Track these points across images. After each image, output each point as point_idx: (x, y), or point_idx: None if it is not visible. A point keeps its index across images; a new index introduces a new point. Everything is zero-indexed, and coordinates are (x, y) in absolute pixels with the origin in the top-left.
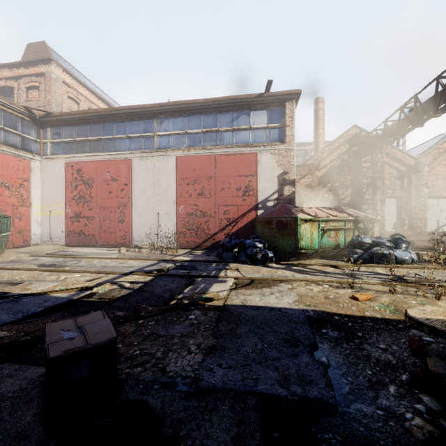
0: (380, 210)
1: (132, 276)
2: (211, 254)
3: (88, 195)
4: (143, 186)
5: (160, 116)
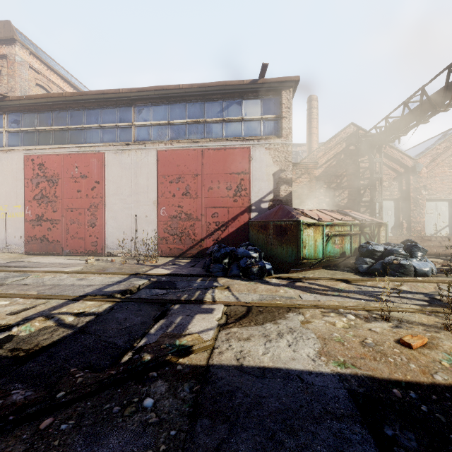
0: (378, 213)
1: (83, 302)
2: (197, 263)
3: (52, 194)
4: (119, 184)
5: (138, 103)
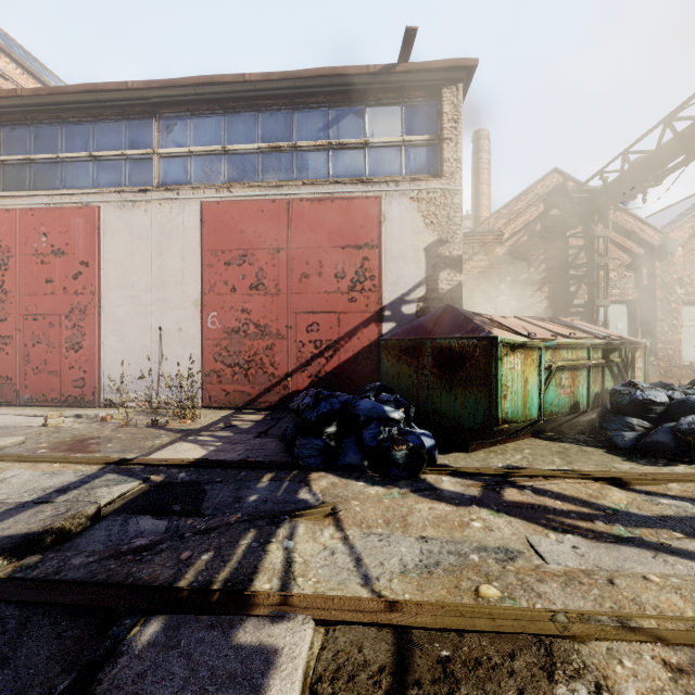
0: (603, 325)
1: None
2: (275, 425)
3: None
4: (127, 267)
5: (166, 111)
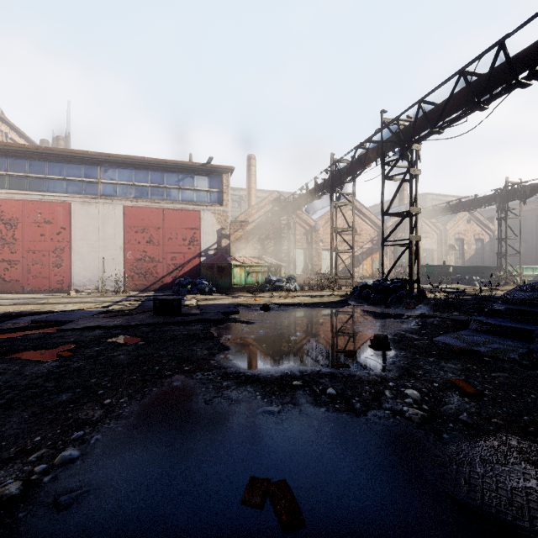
0: (292, 258)
1: (125, 302)
2: (163, 293)
3: (11, 237)
4: (86, 231)
5: (105, 164)
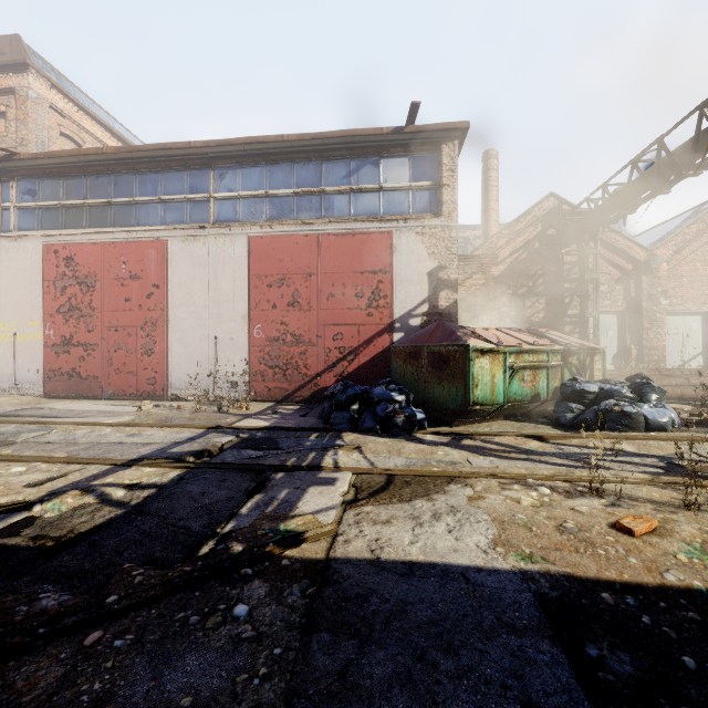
0: (592, 333)
1: (138, 469)
2: (310, 411)
3: (87, 305)
4: (189, 289)
5: (220, 163)
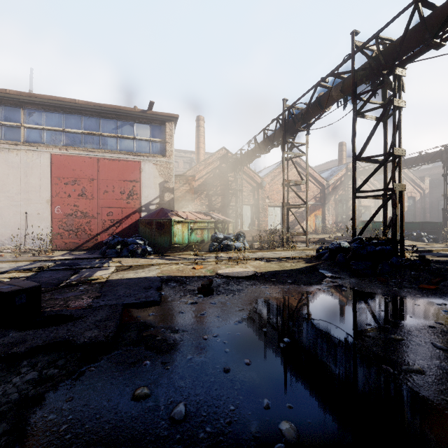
0: (239, 214)
1: (9, 274)
2: (94, 253)
3: None
4: (4, 182)
5: (29, 106)
